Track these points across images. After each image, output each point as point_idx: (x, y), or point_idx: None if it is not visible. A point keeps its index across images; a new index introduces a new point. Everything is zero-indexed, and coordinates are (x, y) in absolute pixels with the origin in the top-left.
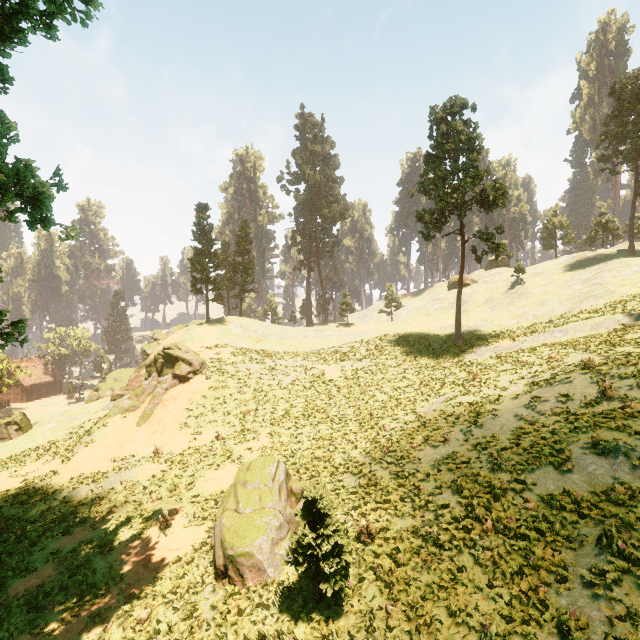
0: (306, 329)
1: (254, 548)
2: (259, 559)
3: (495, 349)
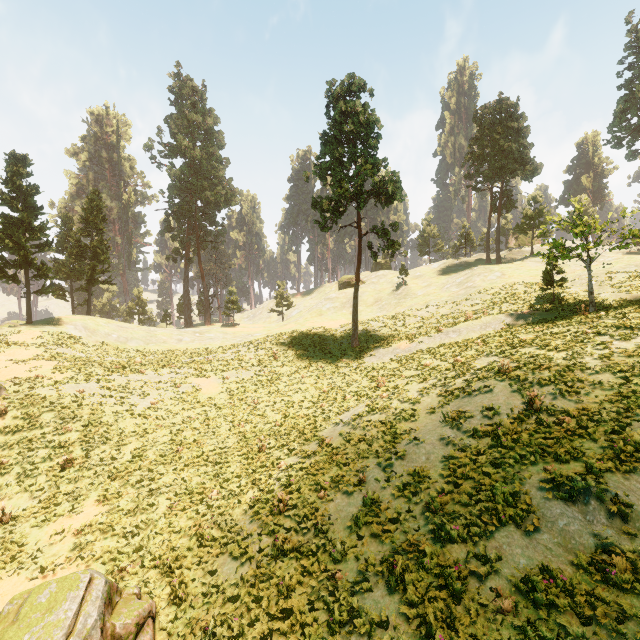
0: (182, 331)
1: None
2: None
3: (394, 351)
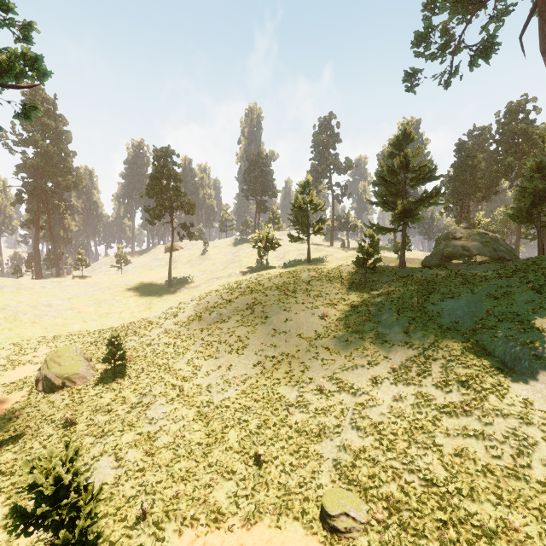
0: (42, 281)
1: (79, 371)
2: (83, 374)
3: (188, 288)
